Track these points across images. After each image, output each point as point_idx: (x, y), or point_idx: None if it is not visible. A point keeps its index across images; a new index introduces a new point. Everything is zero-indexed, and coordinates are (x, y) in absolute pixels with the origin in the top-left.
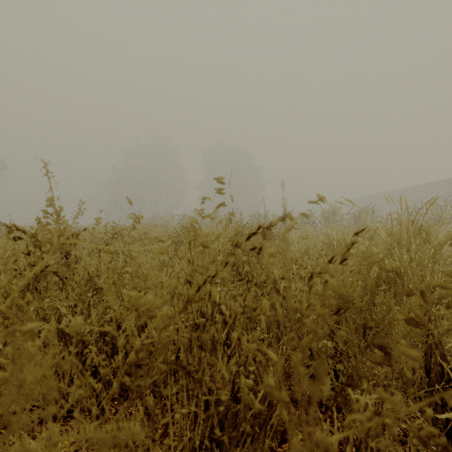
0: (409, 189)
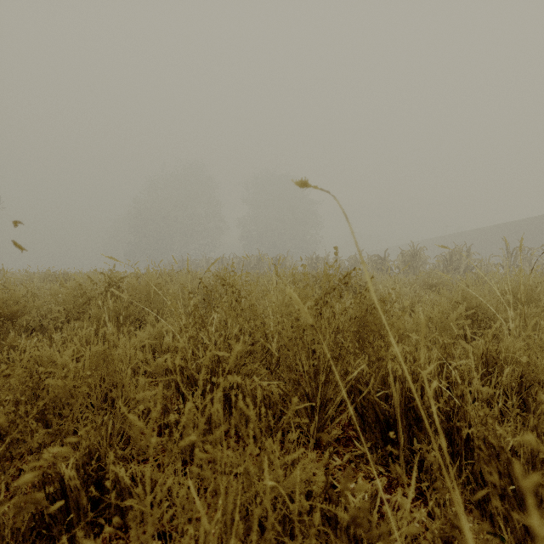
0: (501, 226)
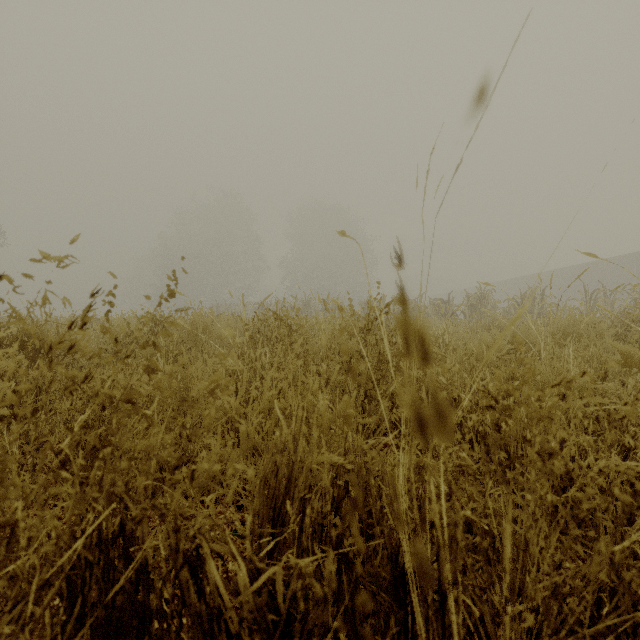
0: (586, 266)
